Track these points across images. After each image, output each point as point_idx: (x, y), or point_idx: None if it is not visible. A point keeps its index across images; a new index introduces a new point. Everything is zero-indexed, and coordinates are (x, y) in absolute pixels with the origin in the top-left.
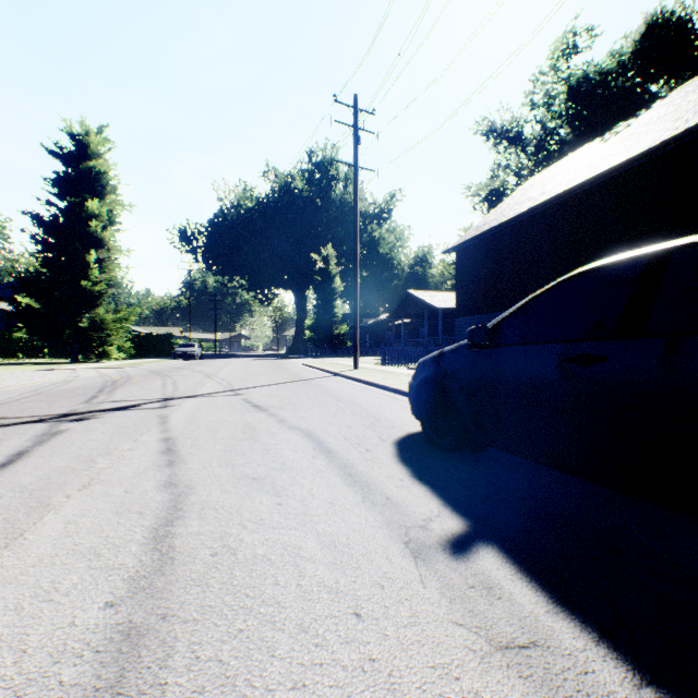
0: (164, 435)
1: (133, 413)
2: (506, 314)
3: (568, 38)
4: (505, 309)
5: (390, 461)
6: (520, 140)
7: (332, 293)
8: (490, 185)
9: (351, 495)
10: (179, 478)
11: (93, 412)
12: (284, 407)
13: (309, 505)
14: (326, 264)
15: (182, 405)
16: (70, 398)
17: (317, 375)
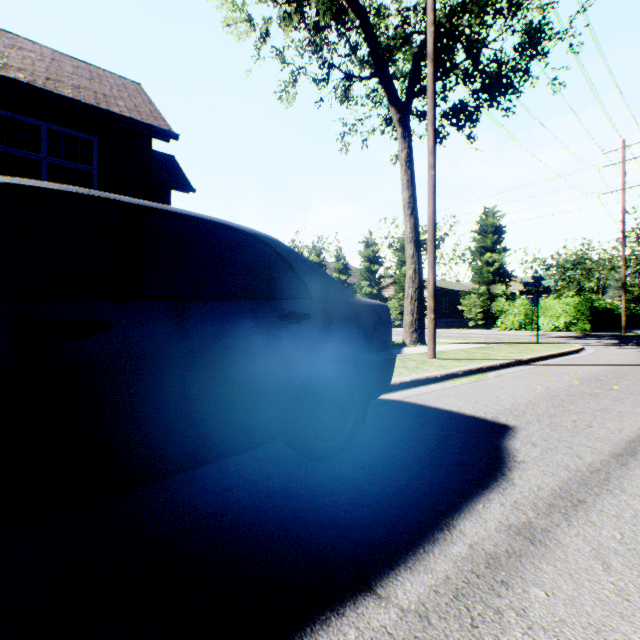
0: None
1: None
2: None
3: None
4: None
5: None
6: None
7: None
8: None
9: None
10: None
11: None
12: None
13: None
14: None
15: None
16: None
17: None
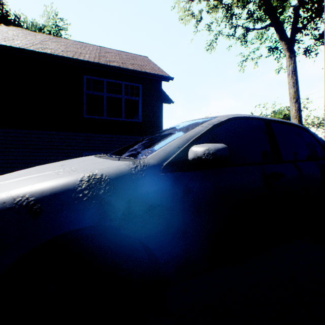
0: None
1: None
2: (199, 135)
3: None
4: None
5: None
6: None
7: None
8: None
9: None
10: None
11: None
12: None
13: None
14: None
15: None
16: None
17: None
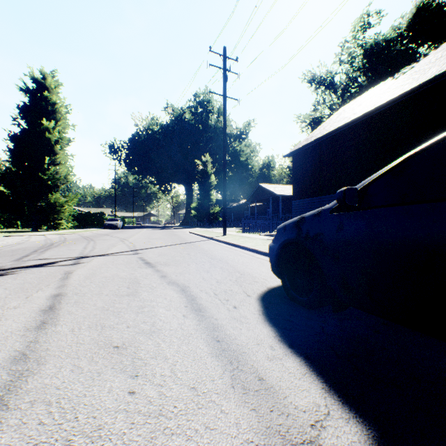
0: (56, 291)
1: (46, 270)
2: (376, 176)
3: (364, 18)
4: (327, 193)
5: (258, 321)
6: (332, 85)
7: (209, 186)
8: (312, 115)
9: (219, 375)
10: (37, 346)
11: (14, 269)
12: (168, 264)
13: (166, 395)
14: (205, 167)
15: (90, 262)
16: (6, 257)
17: (198, 239)
